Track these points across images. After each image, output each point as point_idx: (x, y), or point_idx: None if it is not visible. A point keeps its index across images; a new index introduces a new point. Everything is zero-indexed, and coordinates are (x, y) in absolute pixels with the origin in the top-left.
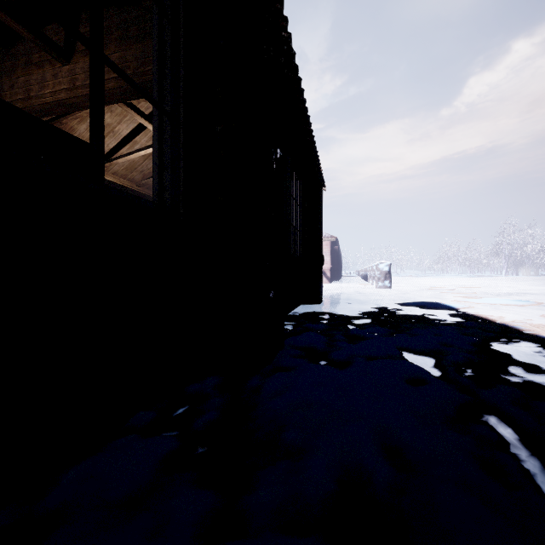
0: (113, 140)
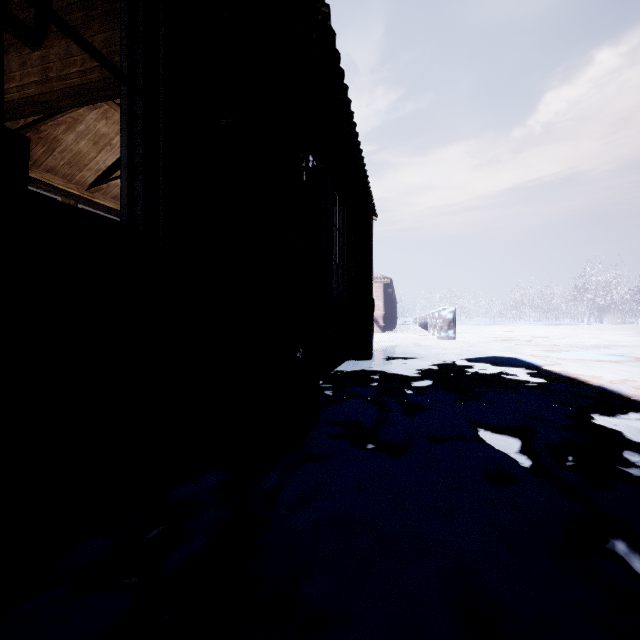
0: (111, 155)
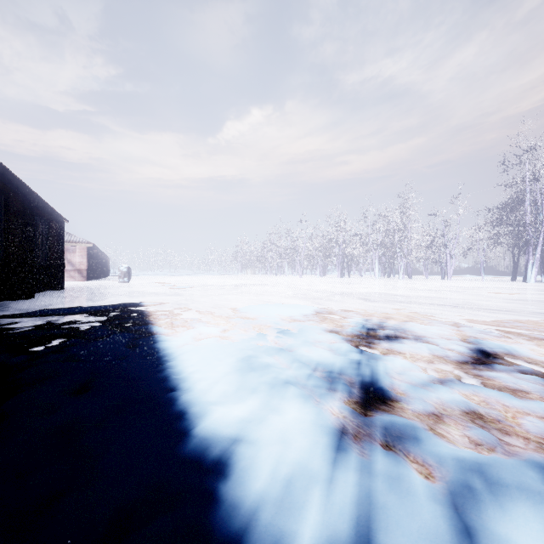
0: None
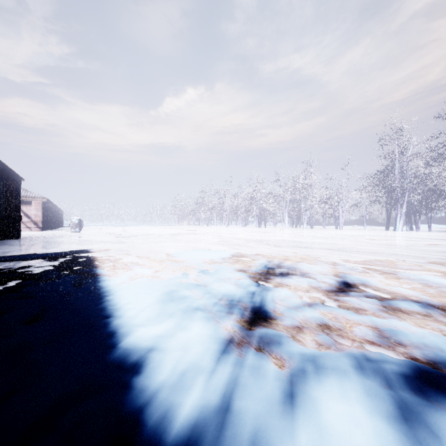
0: None
